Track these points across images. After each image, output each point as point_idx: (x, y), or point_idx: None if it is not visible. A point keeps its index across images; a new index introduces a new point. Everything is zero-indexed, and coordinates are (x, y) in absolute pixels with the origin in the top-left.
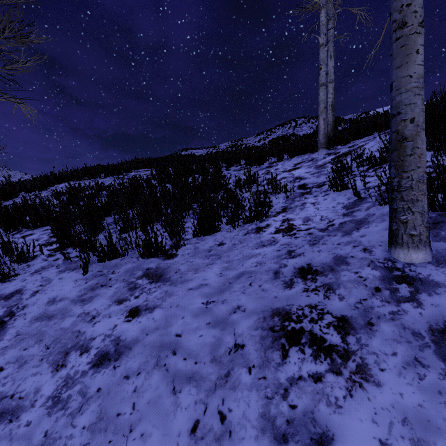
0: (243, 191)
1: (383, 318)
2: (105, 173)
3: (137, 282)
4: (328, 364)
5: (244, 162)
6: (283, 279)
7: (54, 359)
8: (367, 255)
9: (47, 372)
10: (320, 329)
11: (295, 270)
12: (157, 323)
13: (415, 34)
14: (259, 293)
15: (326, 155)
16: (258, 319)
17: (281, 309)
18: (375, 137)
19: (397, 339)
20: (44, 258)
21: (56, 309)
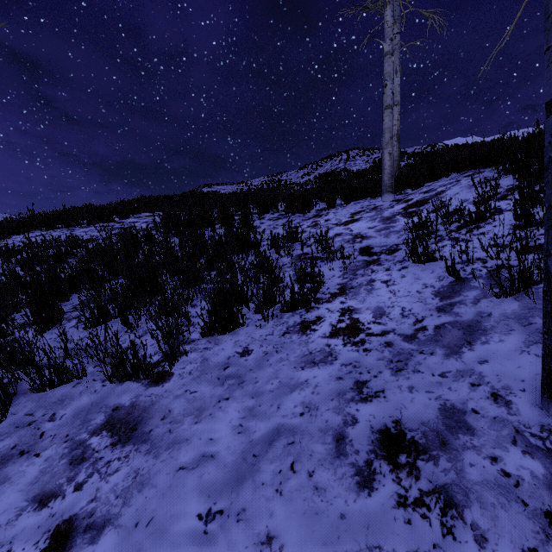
0: (281, 254)
1: None
2: (89, 220)
3: (89, 443)
4: None
5: (284, 209)
6: (354, 459)
7: None
8: (504, 412)
9: None
10: None
11: (373, 436)
12: None
13: None
14: (309, 496)
15: (393, 202)
16: None
17: None
18: (459, 180)
19: None
20: None
21: None
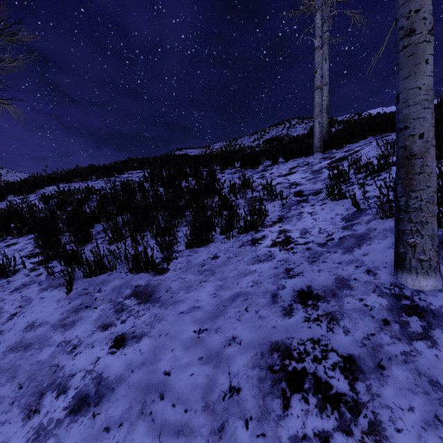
0: (238, 197)
1: (395, 359)
2: (97, 176)
3: (125, 303)
4: (336, 419)
5: (239, 165)
6: (282, 304)
7: (26, 403)
8: (371, 278)
9: (17, 420)
10: (325, 371)
11: (294, 294)
12: (144, 356)
13: (425, 42)
14: (256, 320)
15: (321, 159)
16: (255, 355)
17: (281, 343)
18: (371, 142)
19: (413, 389)
20: (26, 272)
21: (34, 336)
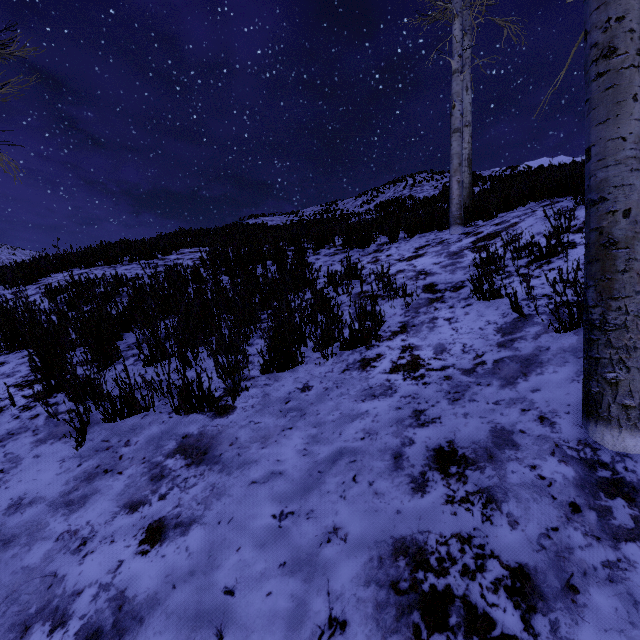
0: (339, 292)
1: (593, 575)
2: (130, 257)
3: (166, 464)
4: None
5: (341, 243)
6: (410, 471)
7: None
8: (548, 431)
9: None
10: (482, 593)
11: (428, 454)
12: (193, 559)
13: (632, 68)
14: (370, 499)
15: (462, 235)
16: (369, 561)
17: (410, 541)
18: (535, 211)
19: (626, 631)
20: (15, 413)
21: (20, 522)
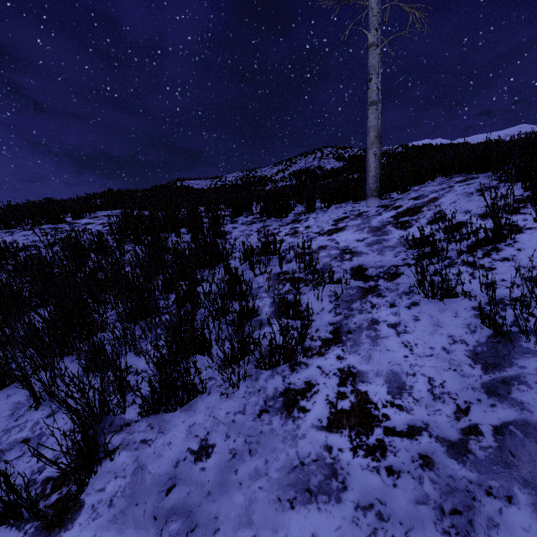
0: (256, 271)
1: None
2: (33, 221)
3: None
4: None
5: (259, 212)
6: None
7: None
8: None
9: None
10: None
11: None
12: None
13: None
14: None
15: (380, 207)
16: None
17: None
18: (452, 186)
19: None
20: None
21: None
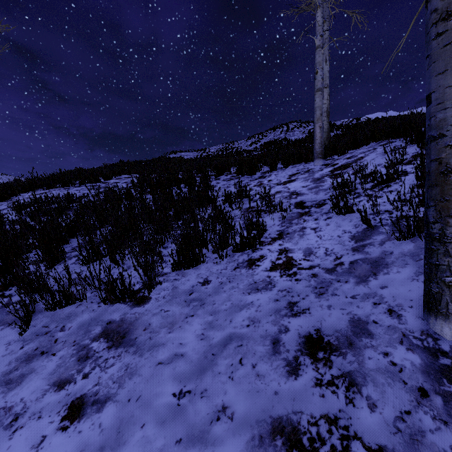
0: (233, 207)
1: None
2: (80, 181)
3: (91, 347)
4: None
5: (235, 171)
6: (286, 355)
7: None
8: (396, 322)
9: None
10: None
11: (300, 340)
12: (104, 435)
13: None
14: (253, 380)
15: (323, 166)
16: (251, 439)
17: (286, 421)
18: (376, 148)
19: None
20: None
21: None
